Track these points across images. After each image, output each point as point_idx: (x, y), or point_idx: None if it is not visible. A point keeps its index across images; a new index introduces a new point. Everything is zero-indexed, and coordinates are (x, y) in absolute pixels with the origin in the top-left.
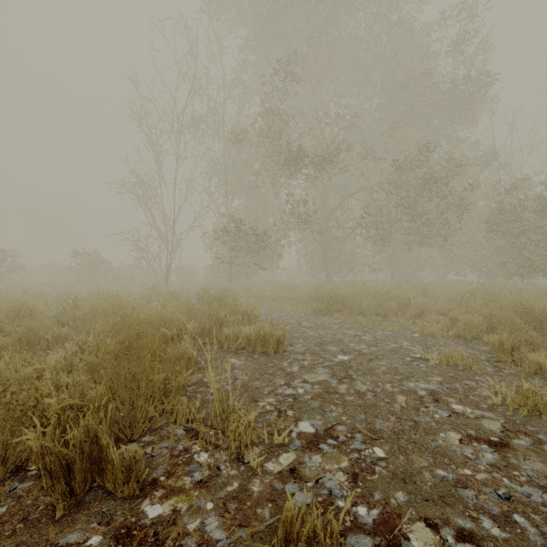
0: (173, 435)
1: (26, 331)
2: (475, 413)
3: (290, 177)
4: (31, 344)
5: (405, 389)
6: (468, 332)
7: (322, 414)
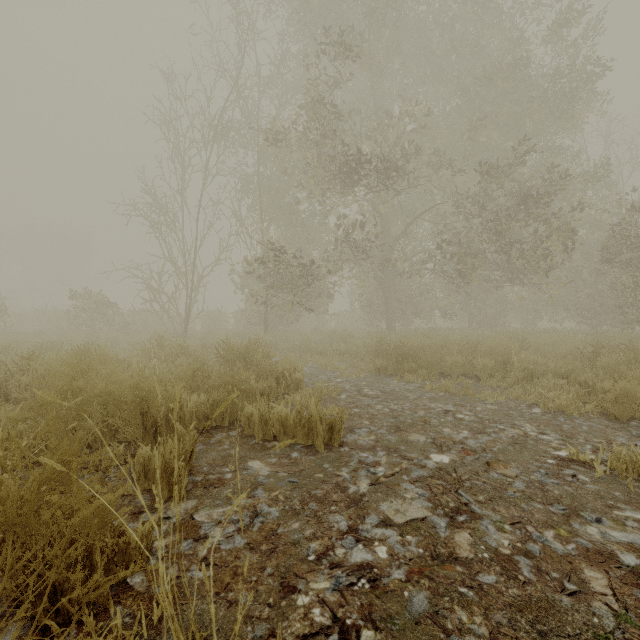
0: None
1: None
2: None
3: (342, 193)
4: None
5: (588, 546)
6: (622, 409)
7: None
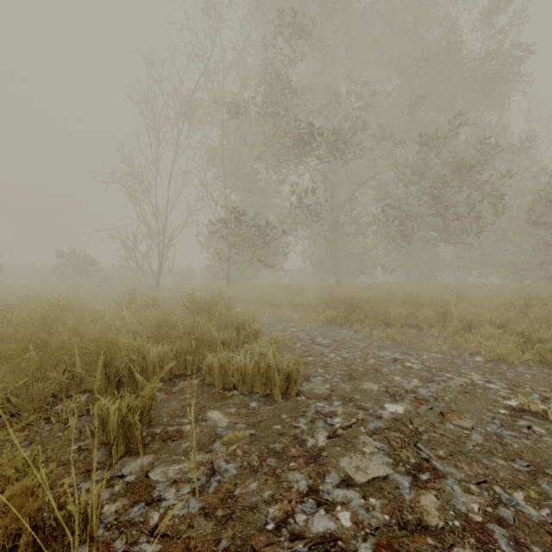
0: None
1: None
2: None
3: (296, 163)
4: None
5: None
6: None
7: None
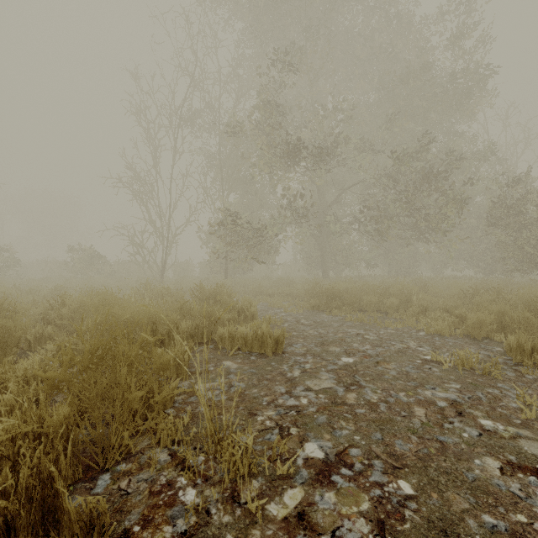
0: (154, 463)
1: (1, 331)
2: (509, 430)
3: (286, 171)
4: (7, 346)
5: (422, 399)
6: (478, 331)
7: (331, 433)
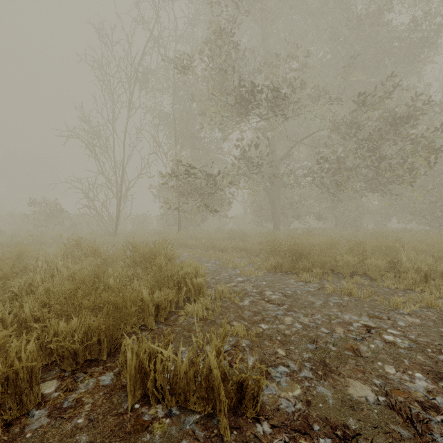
0: None
1: None
2: None
3: (240, 118)
4: None
5: None
6: None
7: None
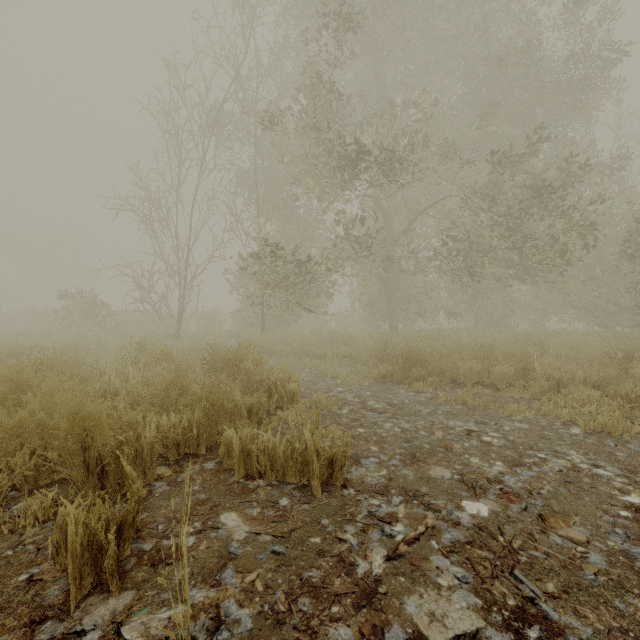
0: None
1: None
2: None
3: (343, 186)
4: None
5: None
6: None
7: None
